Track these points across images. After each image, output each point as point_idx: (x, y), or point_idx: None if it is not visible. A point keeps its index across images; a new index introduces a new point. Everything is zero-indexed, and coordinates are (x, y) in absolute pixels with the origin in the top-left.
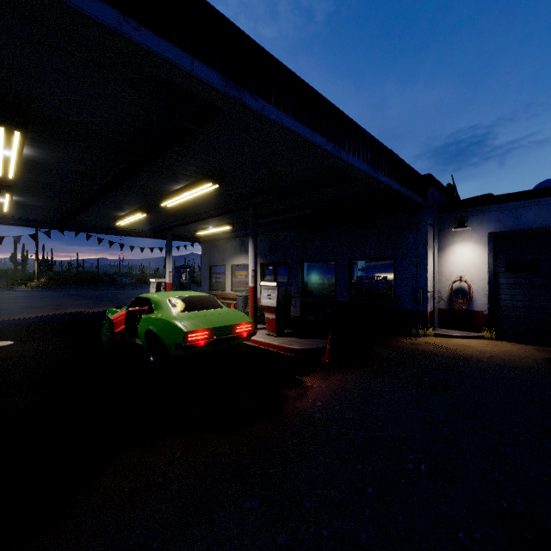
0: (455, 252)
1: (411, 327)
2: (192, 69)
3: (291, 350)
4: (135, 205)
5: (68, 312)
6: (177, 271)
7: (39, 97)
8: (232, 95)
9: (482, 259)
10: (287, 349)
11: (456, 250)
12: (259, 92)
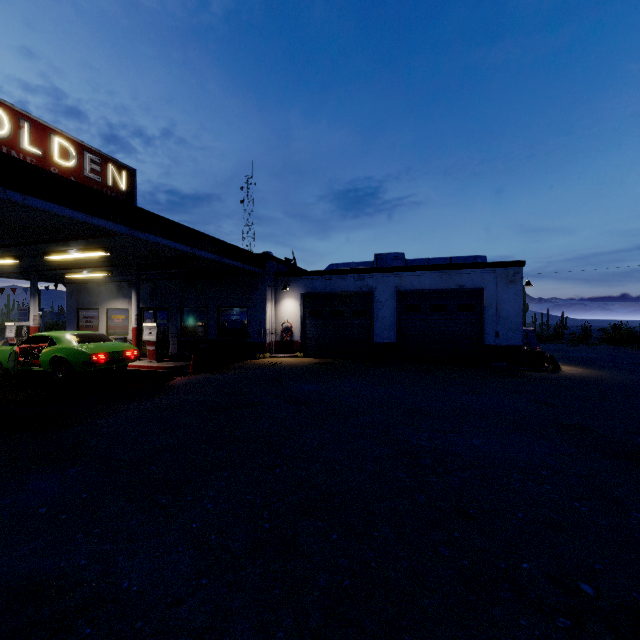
0: (285, 304)
1: (257, 353)
2: (114, 228)
3: (167, 368)
4: (9, 253)
5: None
6: (24, 314)
7: (0, 214)
8: (132, 235)
9: (298, 309)
10: (164, 367)
11: (285, 302)
12: (146, 230)
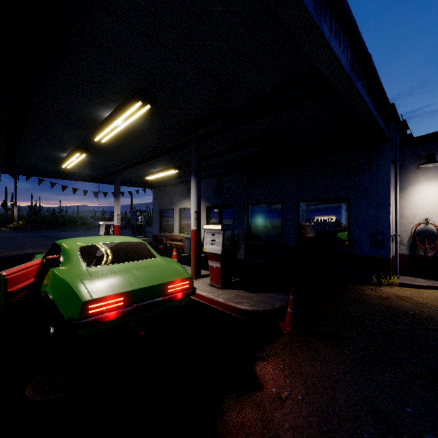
0: (419, 192)
1: (369, 274)
2: None
3: (240, 311)
4: (71, 142)
5: (23, 253)
6: (134, 215)
7: None
8: None
9: None
10: (235, 309)
11: (420, 189)
12: None
